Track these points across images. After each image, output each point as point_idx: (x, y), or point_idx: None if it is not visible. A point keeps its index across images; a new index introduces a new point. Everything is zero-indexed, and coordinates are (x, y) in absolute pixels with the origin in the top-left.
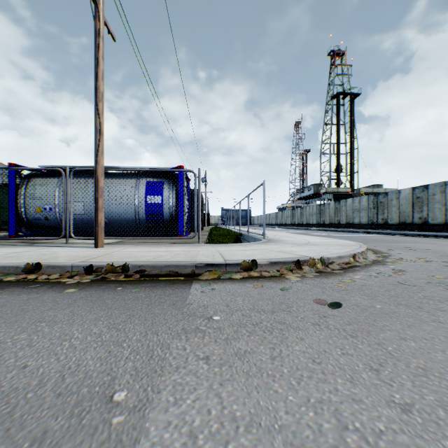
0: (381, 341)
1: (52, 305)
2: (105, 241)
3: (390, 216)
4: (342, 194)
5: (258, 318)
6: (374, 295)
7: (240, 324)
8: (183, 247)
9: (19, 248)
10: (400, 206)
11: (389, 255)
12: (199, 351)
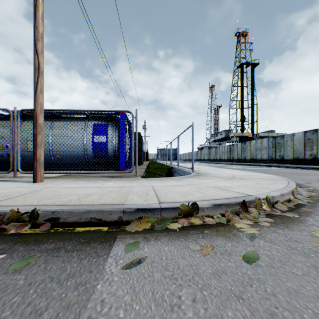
0: None
1: None
2: (53, 175)
3: (286, 153)
4: (246, 137)
5: None
6: None
7: None
8: (119, 181)
9: None
10: (294, 146)
11: (315, 189)
12: None
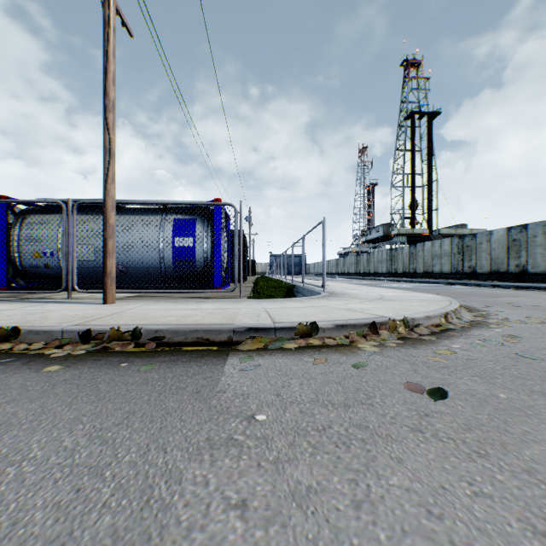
0: (529, 464)
1: (18, 394)
2: (119, 295)
3: (480, 263)
4: (418, 236)
5: (325, 417)
6: (490, 376)
7: (298, 429)
8: (219, 303)
9: (3, 305)
10: (491, 251)
11: (489, 313)
12: (230, 489)
